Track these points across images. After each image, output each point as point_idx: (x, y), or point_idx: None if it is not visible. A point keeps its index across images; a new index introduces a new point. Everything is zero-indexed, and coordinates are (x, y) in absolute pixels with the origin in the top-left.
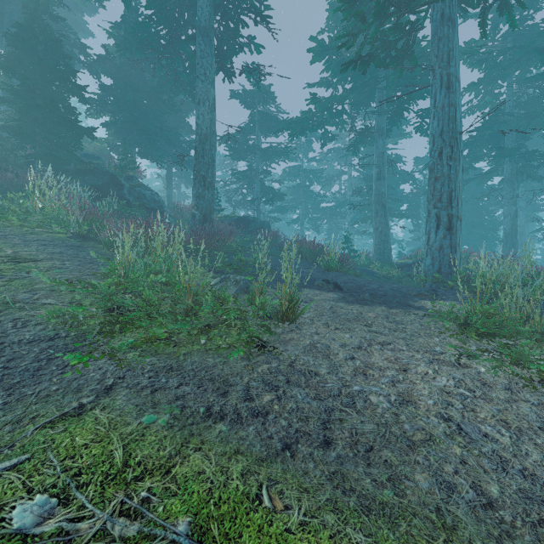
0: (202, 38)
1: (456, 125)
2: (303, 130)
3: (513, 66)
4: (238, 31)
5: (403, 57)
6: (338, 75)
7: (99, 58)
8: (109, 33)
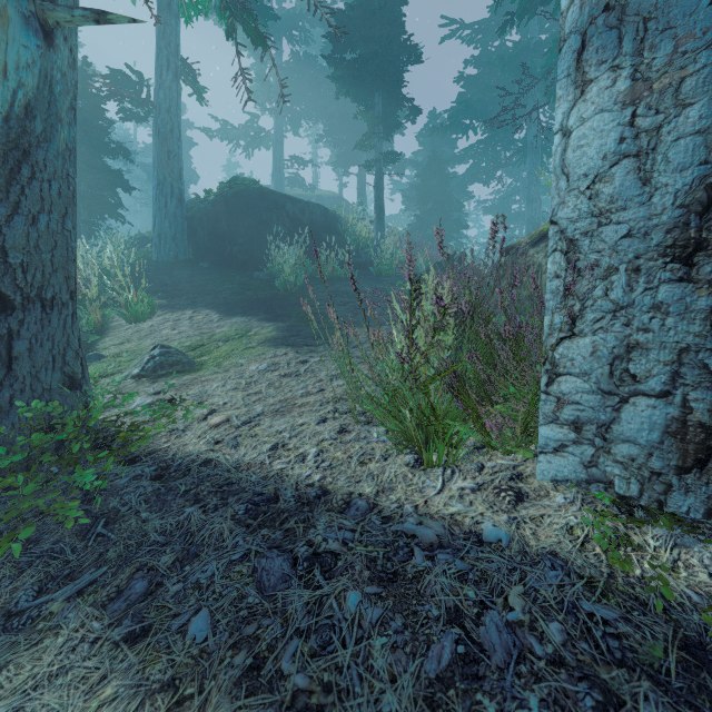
0: (534, 155)
1: None
2: None
3: None
4: None
5: None
6: None
7: (421, 166)
8: (421, 144)
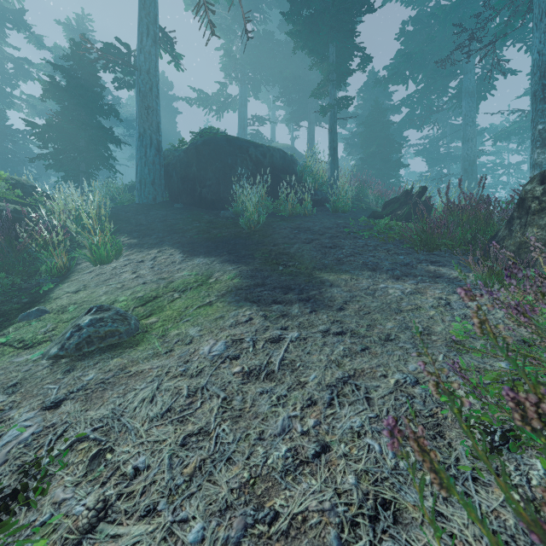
0: (470, 99)
1: None
2: (507, 136)
3: None
4: (493, 87)
5: None
6: None
7: (362, 117)
8: (362, 98)
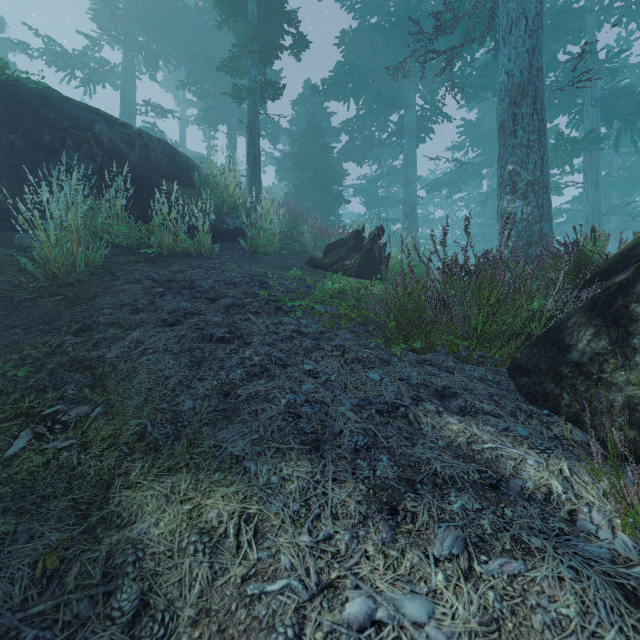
0: (411, 137)
1: (601, 210)
2: (439, 187)
3: (621, 140)
4: (432, 130)
5: (565, 164)
6: (475, 143)
7: (297, 135)
8: (297, 112)
